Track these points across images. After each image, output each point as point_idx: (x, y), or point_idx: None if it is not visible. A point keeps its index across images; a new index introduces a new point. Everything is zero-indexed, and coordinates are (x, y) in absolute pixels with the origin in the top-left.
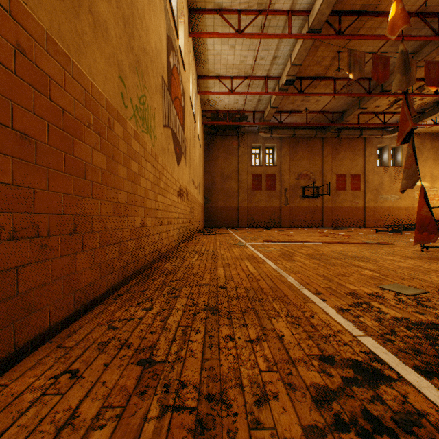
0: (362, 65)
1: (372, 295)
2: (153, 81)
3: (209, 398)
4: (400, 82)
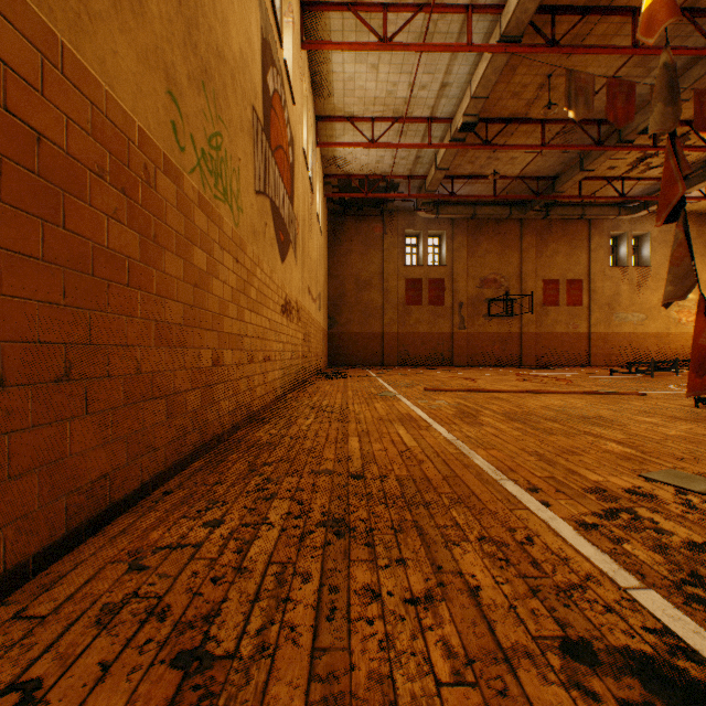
0: (590, 96)
1: (634, 494)
2: (236, 112)
3: None
4: (663, 117)
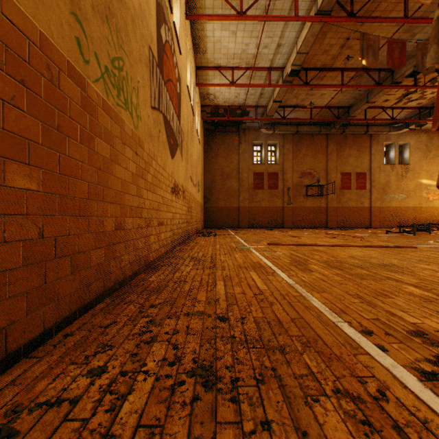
0: (376, 50)
1: None
2: (135, 47)
3: None
4: (438, 54)
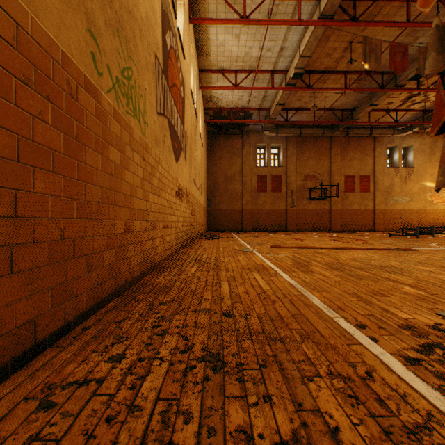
0: (378, 54)
1: (438, 331)
2: (143, 56)
3: None
4: (436, 62)
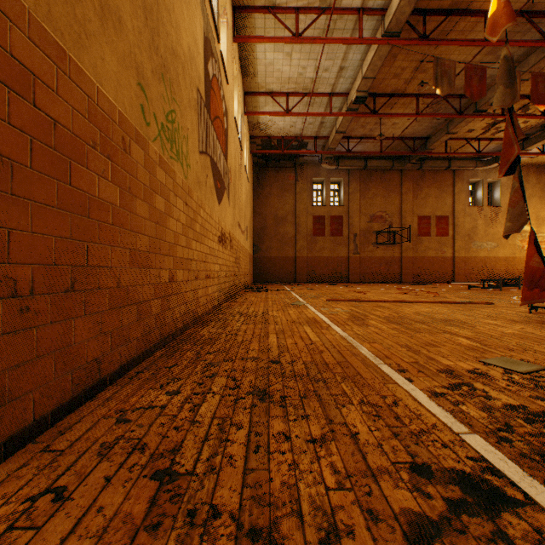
0: (452, 77)
1: (473, 373)
2: (185, 94)
3: (253, 534)
4: (504, 96)
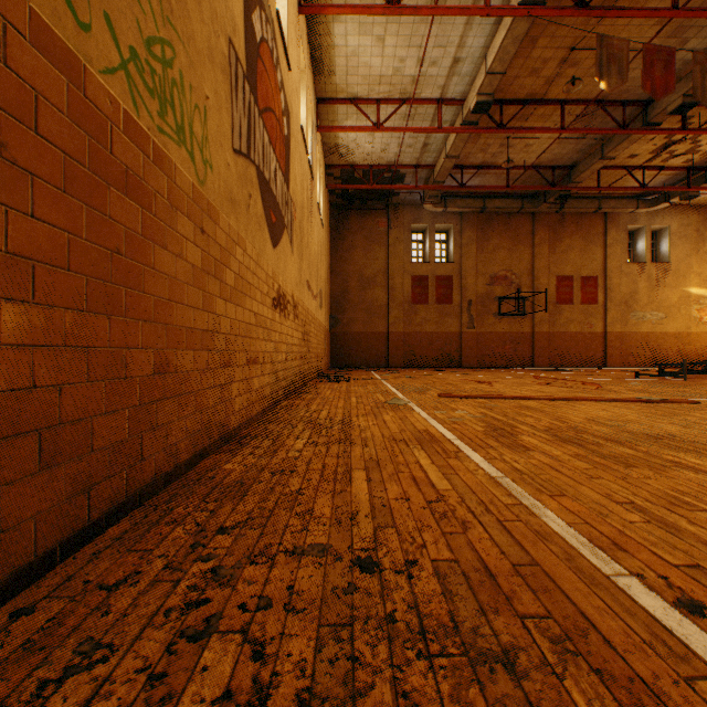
0: (624, 64)
1: None
2: (200, 31)
3: None
4: None
